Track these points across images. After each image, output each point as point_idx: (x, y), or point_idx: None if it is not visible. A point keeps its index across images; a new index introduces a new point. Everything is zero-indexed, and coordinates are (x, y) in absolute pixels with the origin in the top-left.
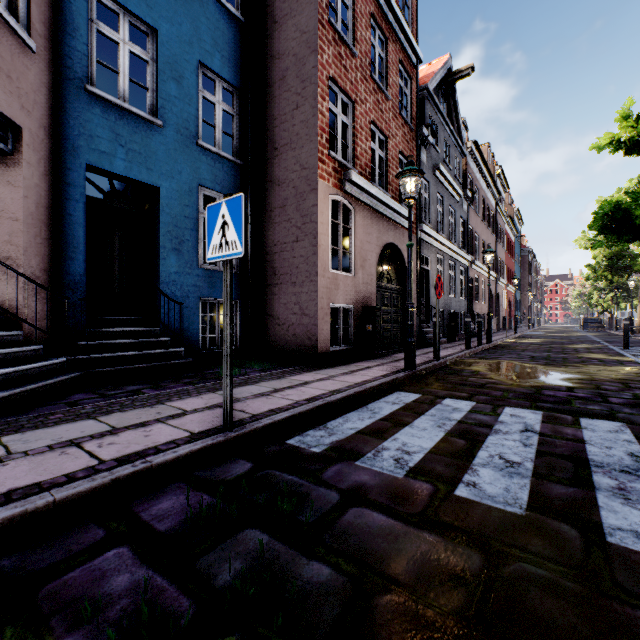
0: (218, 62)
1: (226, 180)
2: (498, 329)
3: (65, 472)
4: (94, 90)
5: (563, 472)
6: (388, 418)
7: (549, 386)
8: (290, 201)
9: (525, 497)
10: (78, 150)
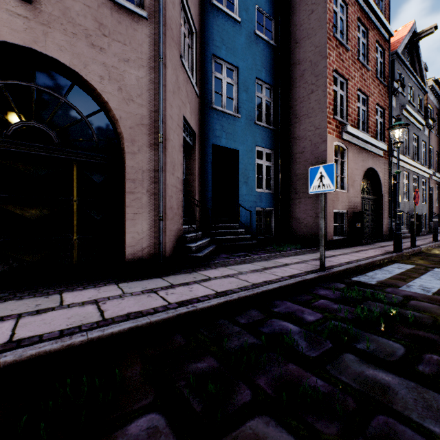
0: (264, 74)
1: (267, 140)
2: None
3: (274, 278)
4: (214, 107)
5: None
6: (401, 274)
7: None
8: (307, 149)
9: None
10: (208, 137)
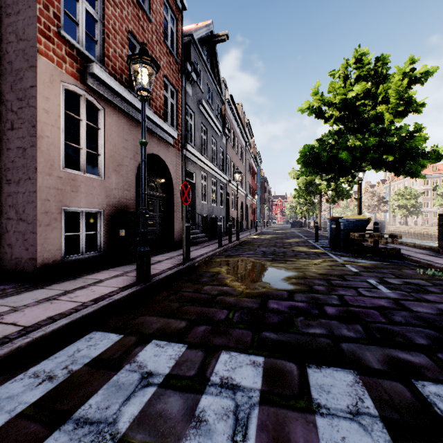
0: None
1: None
2: (247, 228)
3: None
4: None
5: None
6: None
7: (274, 292)
8: (4, 78)
9: None
10: None
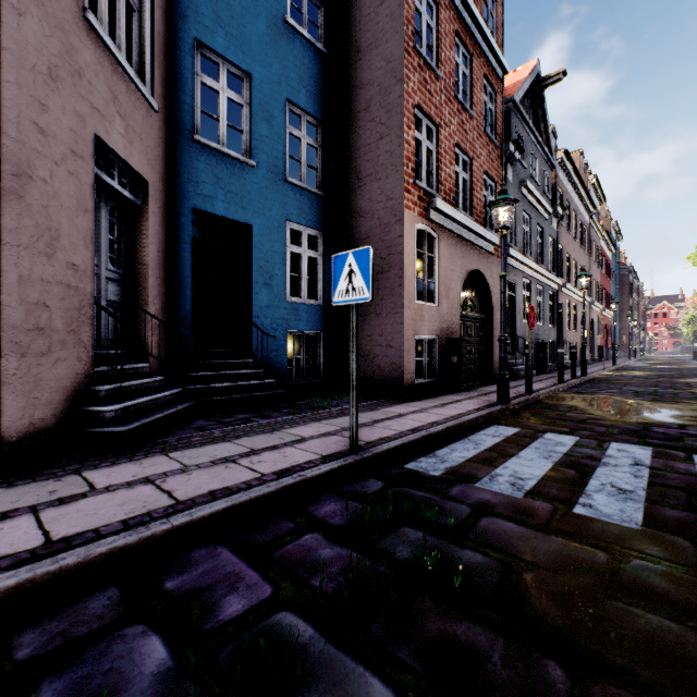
0: (303, 97)
1: (310, 213)
2: (592, 360)
3: (241, 481)
4: (200, 139)
5: (676, 500)
6: (493, 449)
7: (658, 423)
8: (374, 232)
9: (640, 517)
10: (187, 196)
